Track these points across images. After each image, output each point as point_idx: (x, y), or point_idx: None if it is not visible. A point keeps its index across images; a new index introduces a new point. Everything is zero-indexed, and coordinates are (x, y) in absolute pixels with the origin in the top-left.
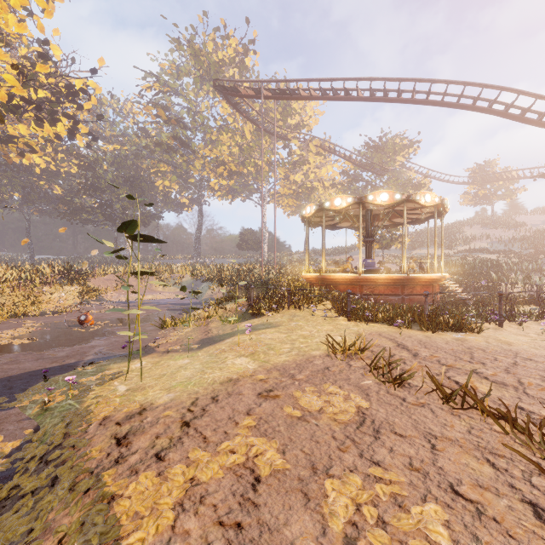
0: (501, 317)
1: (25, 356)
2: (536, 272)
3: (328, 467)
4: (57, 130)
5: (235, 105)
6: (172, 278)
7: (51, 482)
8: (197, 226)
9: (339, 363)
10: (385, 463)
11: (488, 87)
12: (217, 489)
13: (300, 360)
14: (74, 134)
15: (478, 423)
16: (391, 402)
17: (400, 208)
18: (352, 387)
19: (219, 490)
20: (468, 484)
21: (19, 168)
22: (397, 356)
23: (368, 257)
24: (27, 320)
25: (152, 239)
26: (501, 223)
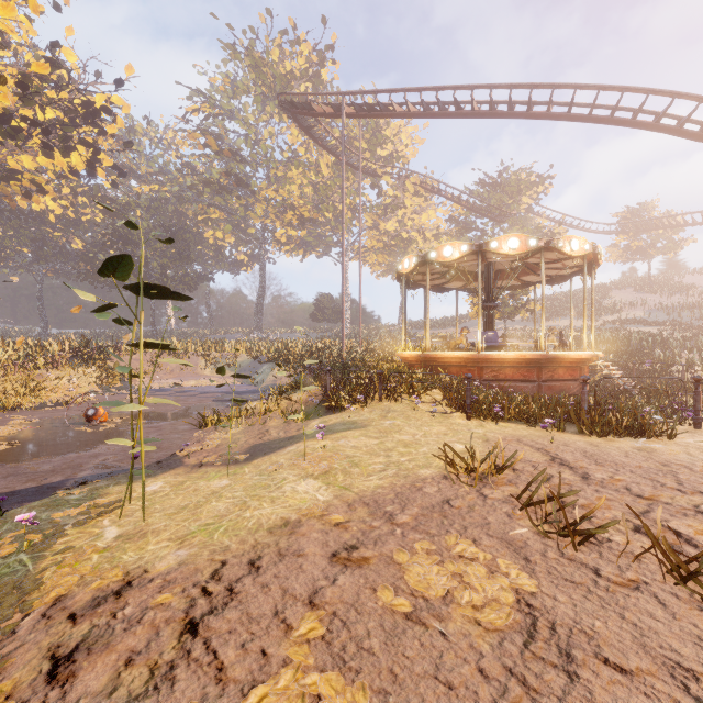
0: (697, 413)
1: None
2: None
3: None
4: (72, 163)
5: (307, 129)
6: (223, 357)
7: None
8: (259, 291)
9: (465, 491)
10: None
11: (655, 93)
12: None
13: (401, 486)
14: (94, 168)
15: None
16: (574, 577)
17: (534, 260)
18: (495, 541)
19: None
20: None
21: (27, 215)
22: (556, 479)
23: (488, 329)
24: (18, 415)
25: (169, 293)
26: (662, 285)
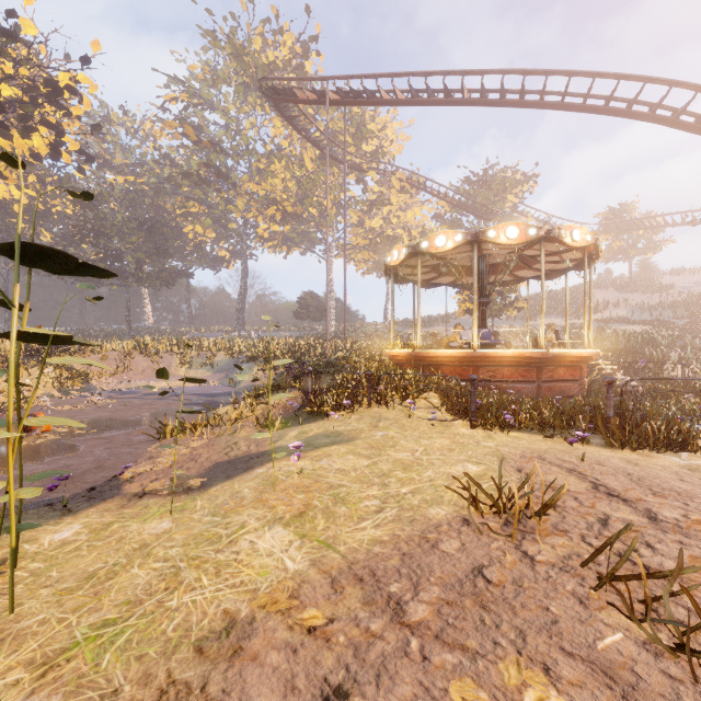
0: None
1: None
2: None
3: None
4: (34, 146)
5: (290, 119)
6: (200, 356)
7: None
8: (241, 288)
9: (500, 548)
10: None
11: (652, 81)
12: None
13: (407, 540)
14: (58, 151)
15: None
16: None
17: (532, 252)
18: (582, 668)
19: None
20: None
21: None
22: (616, 521)
23: (481, 326)
24: None
25: (76, 264)
26: (642, 285)
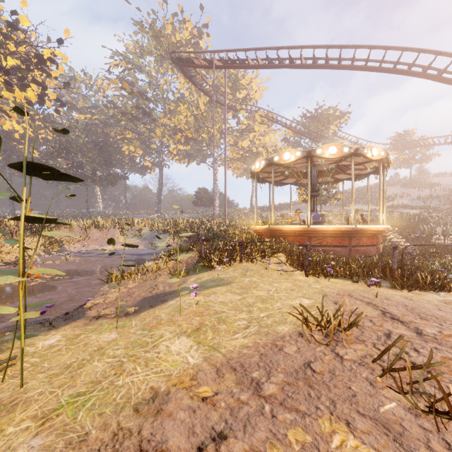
0: None
1: None
2: None
3: None
4: (28, 96)
5: (190, 77)
6: (133, 230)
7: None
8: (158, 186)
9: (322, 351)
10: None
11: (424, 51)
12: None
13: (263, 345)
14: (43, 100)
15: None
16: None
17: (345, 162)
18: (369, 423)
19: None
20: None
21: None
22: (396, 335)
23: (313, 210)
24: None
25: (58, 174)
26: (418, 183)
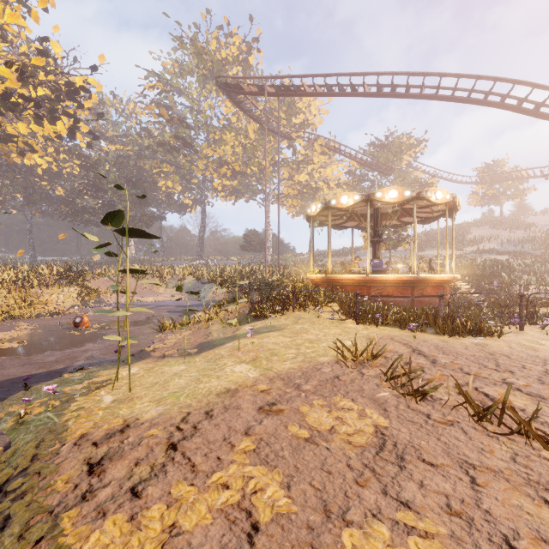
0: (521, 320)
1: (12, 361)
2: (548, 273)
3: (344, 510)
4: (57, 129)
5: (238, 103)
6: (174, 279)
7: (2, 522)
8: (201, 228)
9: (350, 371)
10: (416, 504)
11: (501, 80)
12: (203, 541)
13: (306, 368)
14: (74, 133)
15: (522, 448)
16: (413, 419)
17: (409, 206)
18: (366, 399)
19: (205, 544)
20: (528, 536)
21: (20, 168)
22: (413, 363)
23: (375, 257)
24: (21, 322)
25: (144, 234)
26: (511, 224)
